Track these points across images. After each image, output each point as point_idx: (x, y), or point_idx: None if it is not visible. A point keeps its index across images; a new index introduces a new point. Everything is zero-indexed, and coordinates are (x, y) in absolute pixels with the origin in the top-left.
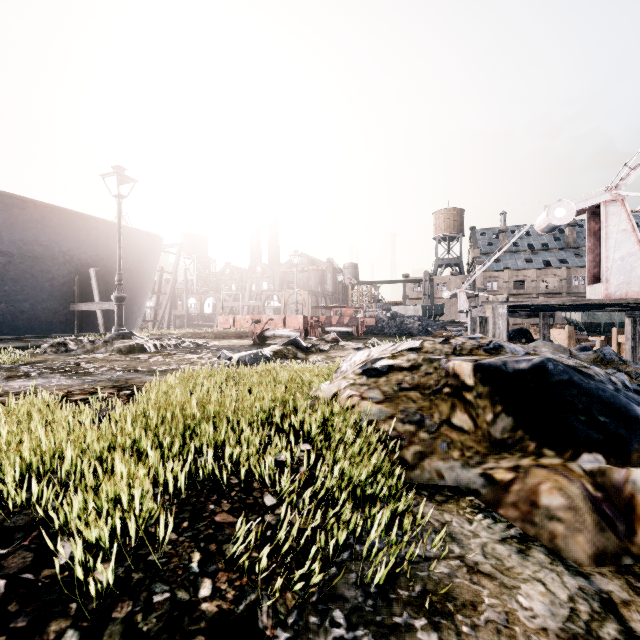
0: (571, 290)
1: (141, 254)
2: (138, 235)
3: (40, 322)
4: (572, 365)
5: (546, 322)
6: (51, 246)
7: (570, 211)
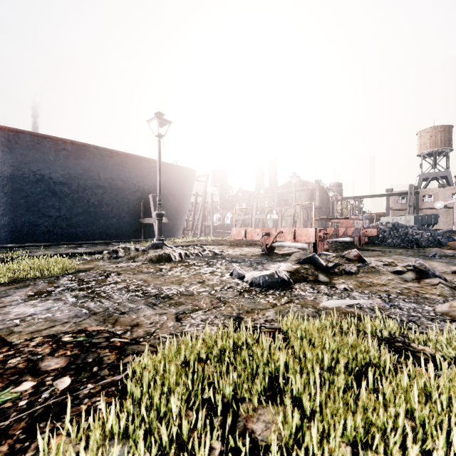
0: None
1: (181, 183)
2: (179, 170)
3: (122, 231)
4: None
5: None
6: (127, 181)
7: None
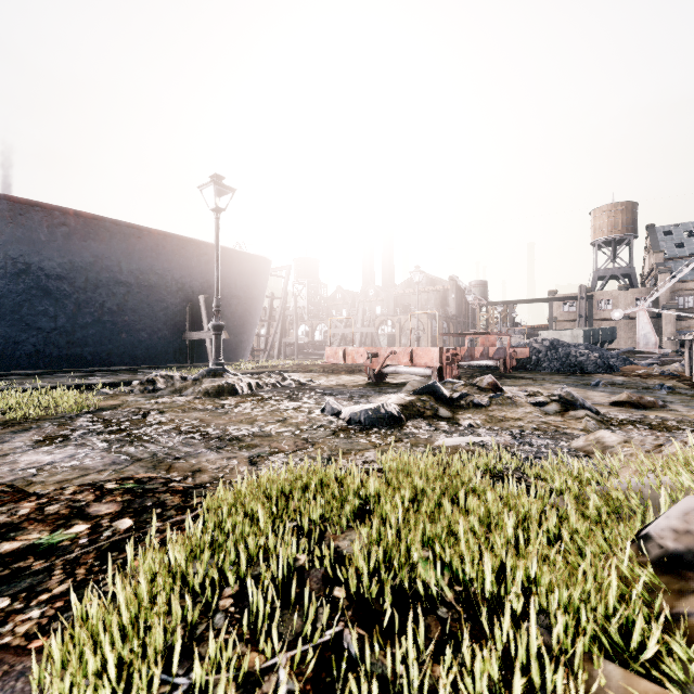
0: None
1: (249, 279)
2: (246, 259)
3: (156, 352)
4: None
5: None
6: (165, 274)
7: None
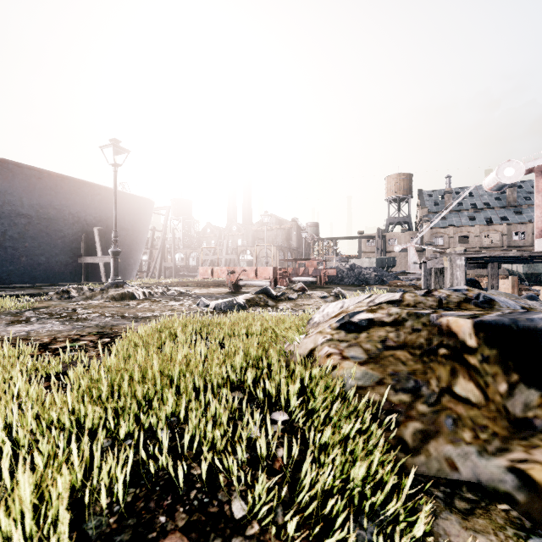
0: (511, 244)
1: (136, 215)
2: (133, 199)
3: (54, 273)
4: None
5: (495, 273)
6: (62, 209)
7: (519, 170)
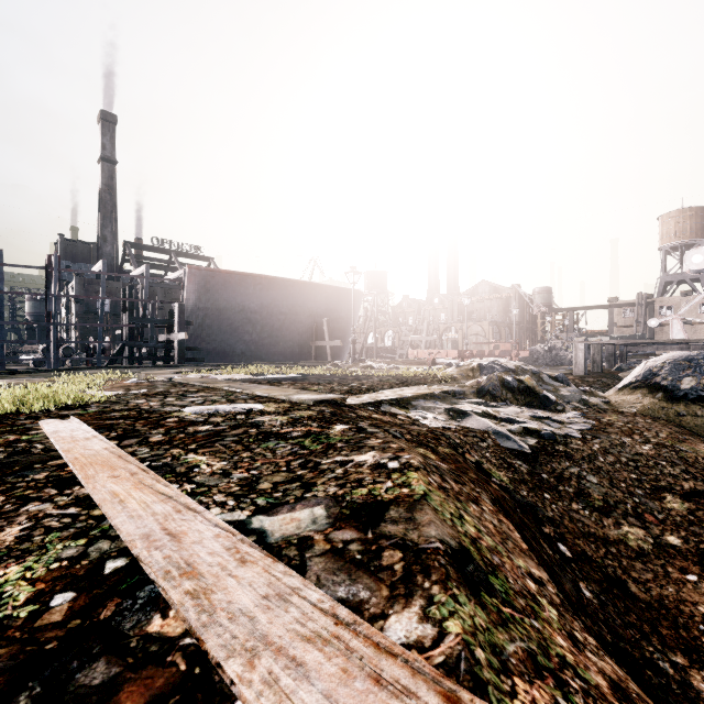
0: None
1: (349, 305)
2: (348, 292)
3: (296, 354)
4: (508, 365)
5: None
6: (303, 306)
7: None
